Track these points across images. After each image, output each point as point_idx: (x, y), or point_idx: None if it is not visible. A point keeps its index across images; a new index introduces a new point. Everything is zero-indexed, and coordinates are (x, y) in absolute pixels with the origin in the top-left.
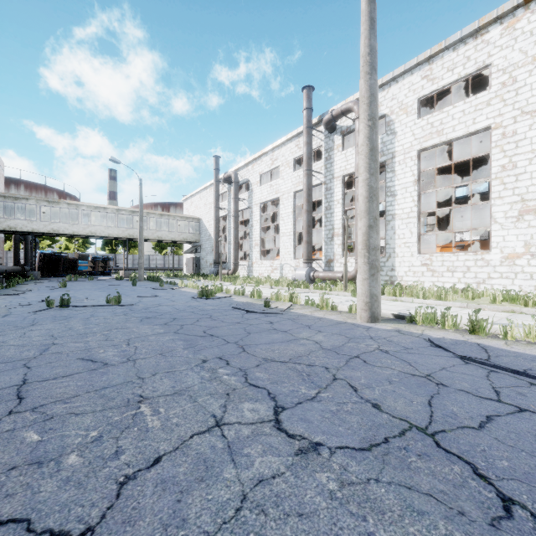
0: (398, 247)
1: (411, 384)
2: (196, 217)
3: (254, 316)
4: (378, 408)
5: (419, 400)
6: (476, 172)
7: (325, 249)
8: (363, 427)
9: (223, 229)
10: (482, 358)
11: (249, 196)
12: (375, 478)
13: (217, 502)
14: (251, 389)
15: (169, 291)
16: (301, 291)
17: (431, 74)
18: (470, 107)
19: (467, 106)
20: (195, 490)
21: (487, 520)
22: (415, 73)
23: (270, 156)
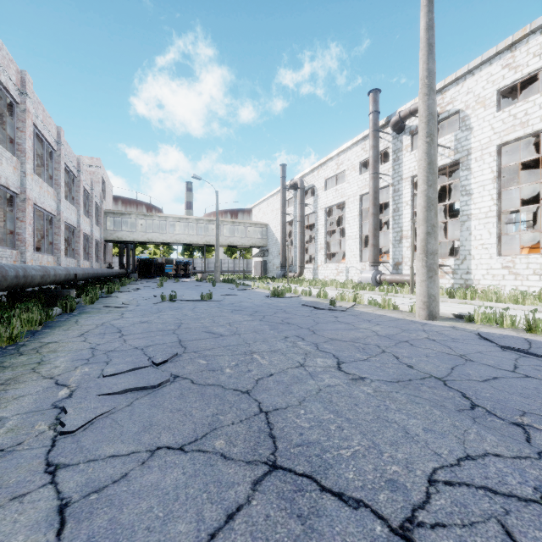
0: (474, 249)
1: (444, 358)
2: (264, 223)
3: (321, 312)
4: (410, 367)
5: (444, 366)
6: None
7: (392, 251)
8: (396, 374)
9: (289, 233)
10: (522, 348)
11: (314, 201)
12: (396, 391)
13: (306, 389)
14: (321, 352)
15: (245, 291)
16: (366, 293)
17: (514, 62)
18: None
19: None
20: (294, 385)
21: (456, 409)
22: (495, 63)
23: (335, 161)
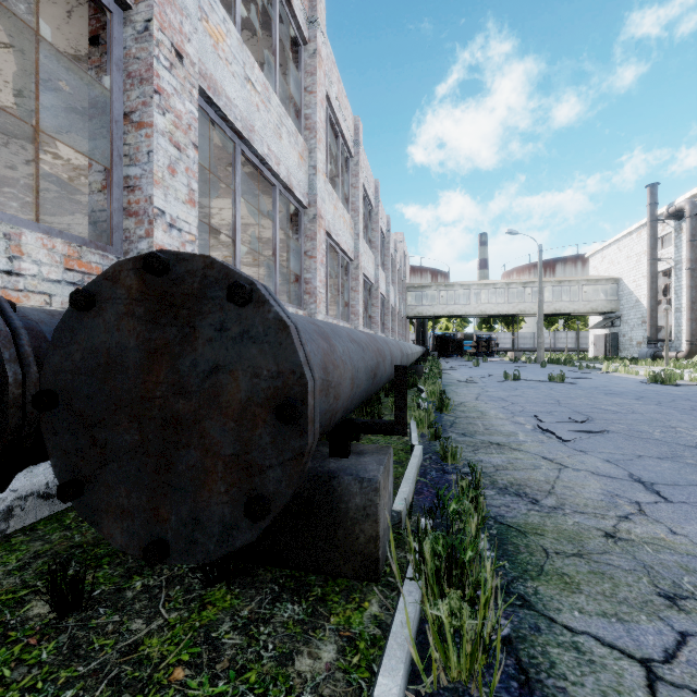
0: None
1: None
2: (611, 277)
3: None
4: None
5: None
6: None
7: None
8: None
9: (662, 289)
10: None
11: None
12: None
13: None
14: None
15: (597, 375)
16: None
17: None
18: None
19: None
20: None
21: None
22: None
23: None
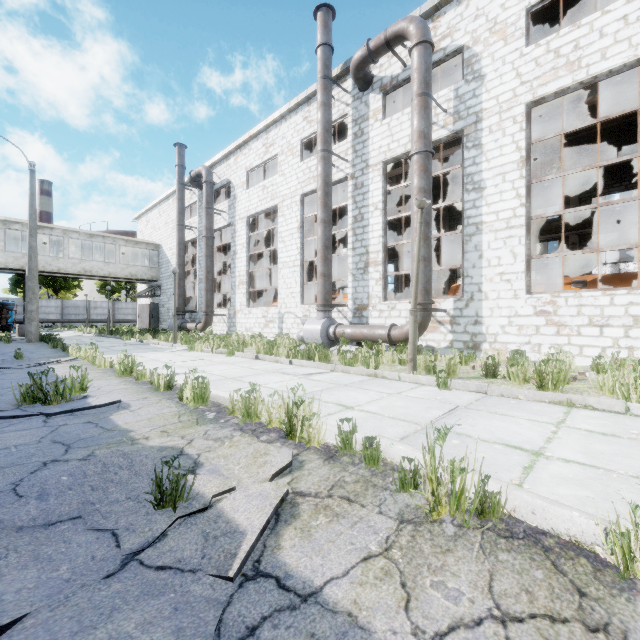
0: (487, 282)
1: None
2: (152, 242)
3: None
4: None
5: None
6: (543, 191)
7: (353, 287)
8: None
9: (194, 260)
10: None
11: (230, 206)
12: None
13: None
14: None
15: (0, 376)
16: (316, 366)
17: None
18: (639, 8)
19: (634, 7)
20: None
21: None
22: None
23: (262, 139)
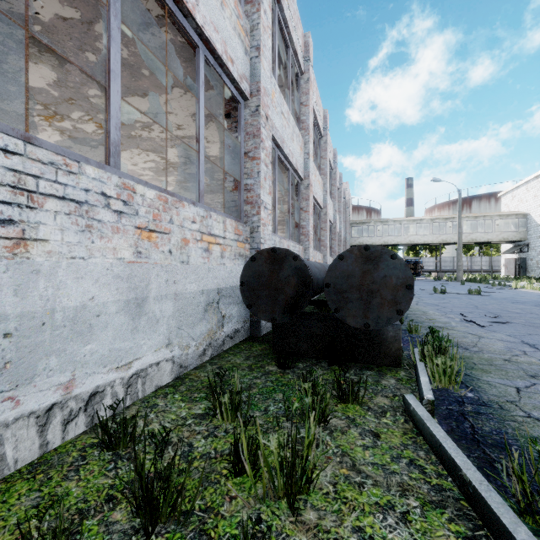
0: None
1: None
2: (520, 212)
3: None
4: None
5: None
6: None
7: None
8: None
9: None
10: None
11: None
12: None
13: None
14: None
15: (507, 290)
16: None
17: None
18: None
19: None
20: None
21: None
22: None
23: None
